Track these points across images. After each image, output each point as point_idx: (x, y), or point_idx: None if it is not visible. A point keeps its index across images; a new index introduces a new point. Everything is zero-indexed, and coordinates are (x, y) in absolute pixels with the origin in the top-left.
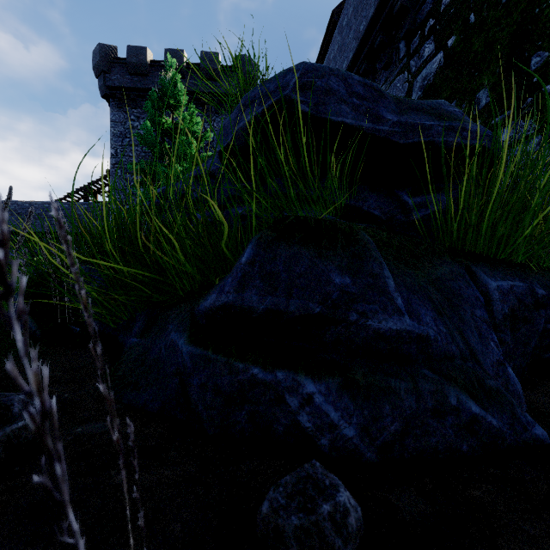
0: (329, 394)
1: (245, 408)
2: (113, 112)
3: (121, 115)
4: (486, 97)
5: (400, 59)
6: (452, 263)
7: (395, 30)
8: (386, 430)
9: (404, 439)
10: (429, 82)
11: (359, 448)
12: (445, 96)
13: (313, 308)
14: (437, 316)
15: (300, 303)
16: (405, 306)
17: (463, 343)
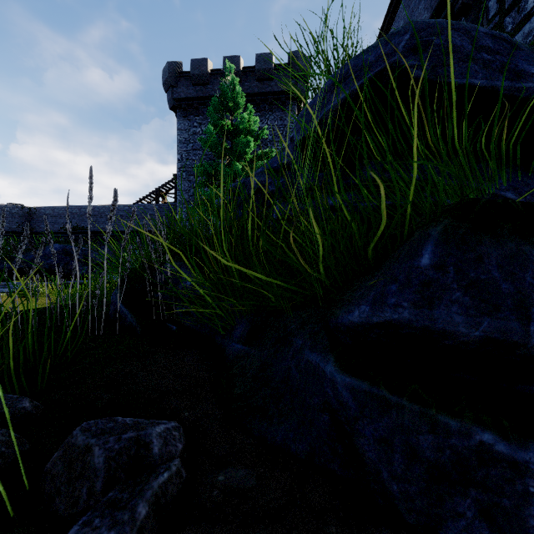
0: None
1: (470, 494)
2: (179, 121)
3: (186, 123)
4: None
5: (488, 19)
6: None
7: None
8: None
9: None
10: None
11: None
12: None
13: None
14: None
15: None
16: None
17: None
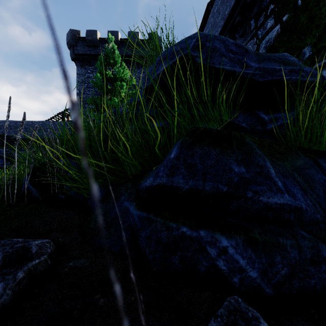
0: (238, 248)
1: (177, 254)
2: (78, 68)
3: (82, 70)
4: (309, 51)
5: (251, 30)
6: (304, 157)
7: (248, 13)
8: (278, 274)
9: (291, 280)
10: (270, 43)
11: (261, 285)
12: (281, 52)
13: (222, 188)
14: (304, 194)
15: (212, 185)
16: (283, 187)
17: (323, 212)
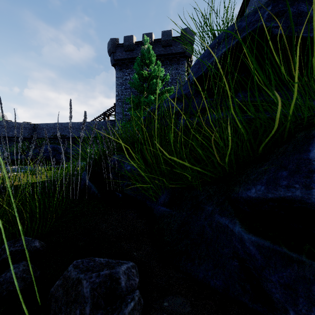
0: None
1: None
2: (117, 72)
3: (121, 74)
4: None
5: None
6: None
7: None
8: None
9: None
10: None
11: None
12: None
13: None
14: None
15: None
16: None
17: None
